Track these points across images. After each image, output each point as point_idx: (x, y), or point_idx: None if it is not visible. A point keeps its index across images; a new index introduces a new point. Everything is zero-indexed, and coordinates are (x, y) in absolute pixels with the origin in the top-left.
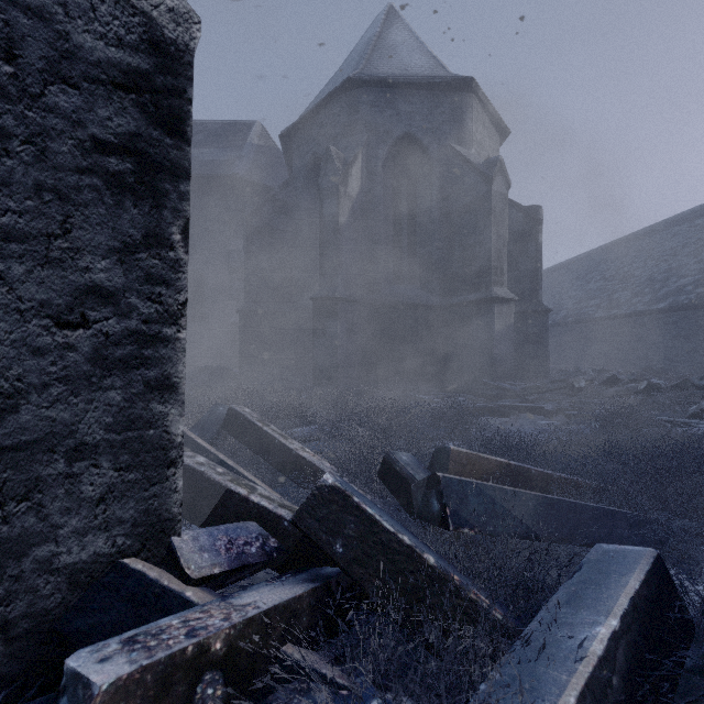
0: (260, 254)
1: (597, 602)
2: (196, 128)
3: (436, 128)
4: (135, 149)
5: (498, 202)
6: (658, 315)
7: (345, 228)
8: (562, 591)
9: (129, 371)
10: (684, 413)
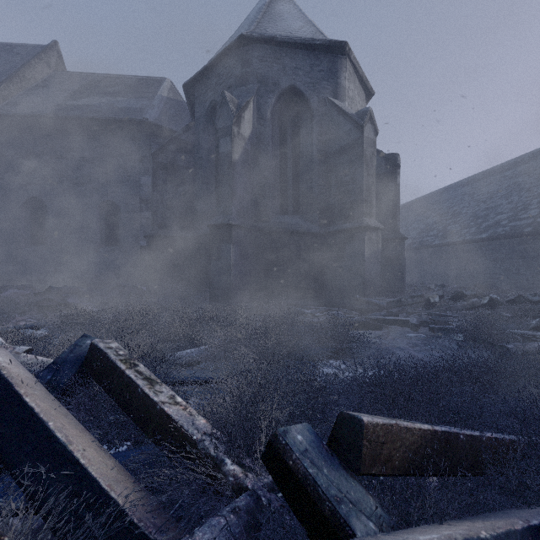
0: (165, 187)
1: None
2: (113, 80)
3: (316, 83)
4: None
5: (368, 146)
6: (481, 242)
7: (239, 164)
8: None
9: None
10: (527, 325)
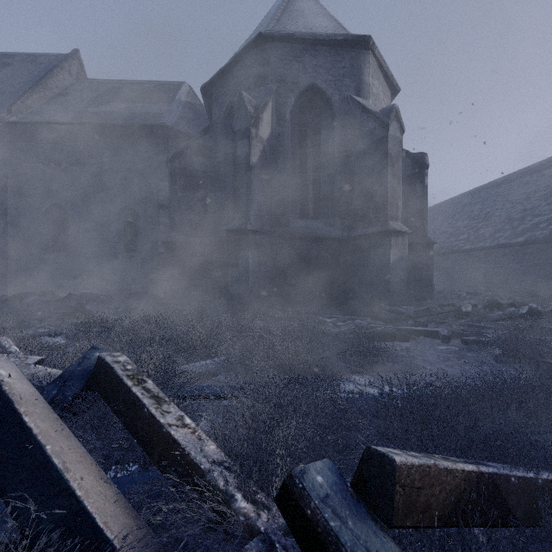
0: (182, 192)
1: None
2: (132, 86)
3: (338, 80)
4: None
5: (394, 145)
6: (517, 247)
7: (257, 167)
8: None
9: None
10: None
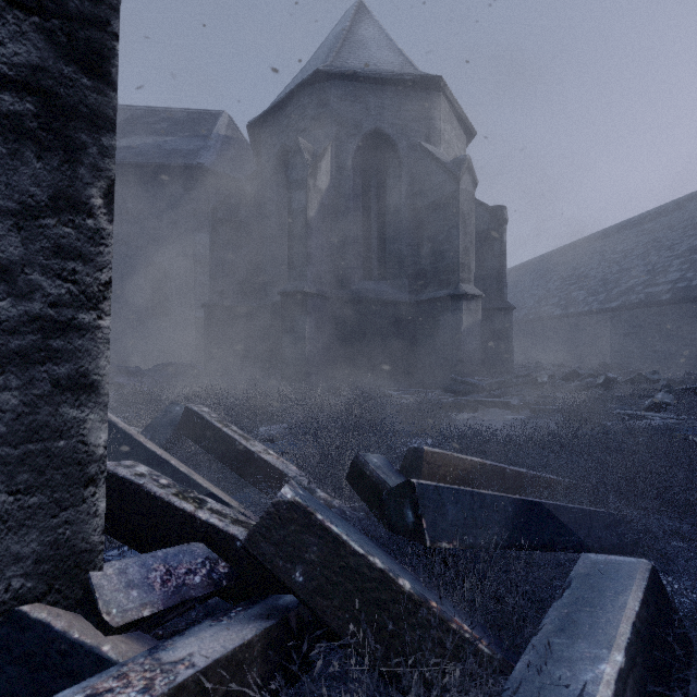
0: (226, 247)
1: (596, 629)
2: (159, 115)
3: (405, 124)
4: (39, 86)
5: (466, 201)
6: (611, 313)
7: (315, 221)
8: (553, 614)
9: (30, 367)
10: (640, 406)
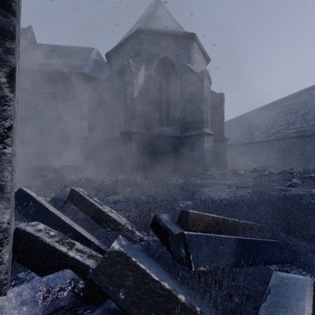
0: (95, 111)
1: None
2: (64, 49)
3: (178, 55)
4: None
5: (206, 90)
6: (270, 142)
7: (136, 99)
8: (263, 311)
9: None
10: (285, 184)
